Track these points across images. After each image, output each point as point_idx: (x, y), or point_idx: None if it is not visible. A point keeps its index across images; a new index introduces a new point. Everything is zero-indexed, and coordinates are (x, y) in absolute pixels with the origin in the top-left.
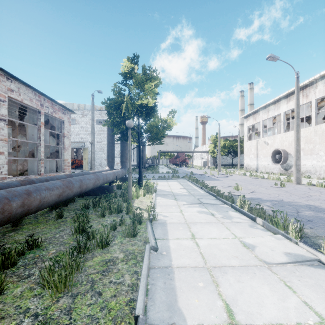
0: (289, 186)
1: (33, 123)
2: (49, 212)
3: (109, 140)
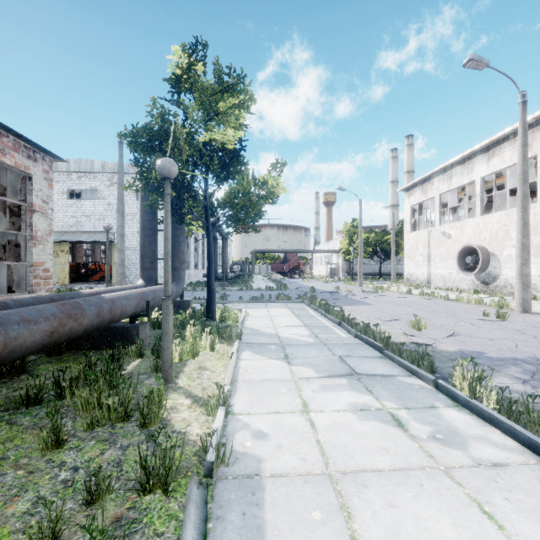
0: (512, 317)
1: None
2: None
3: (145, 224)
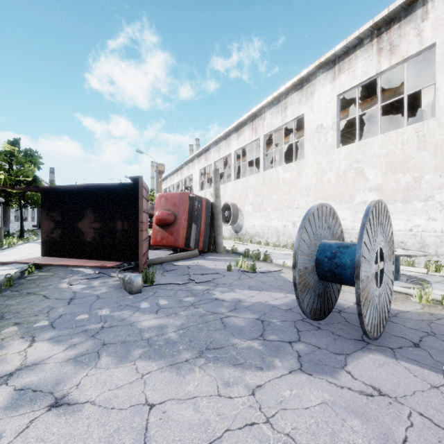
0: None
1: None
2: None
3: None
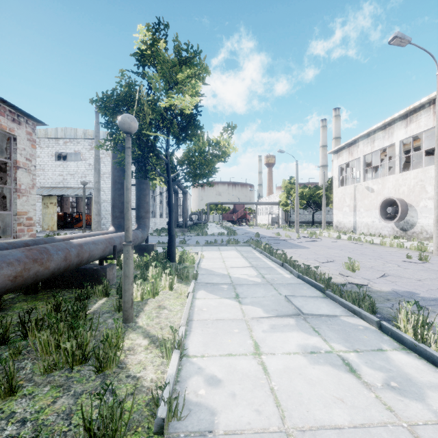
0: (432, 259)
1: None
2: None
3: (116, 179)
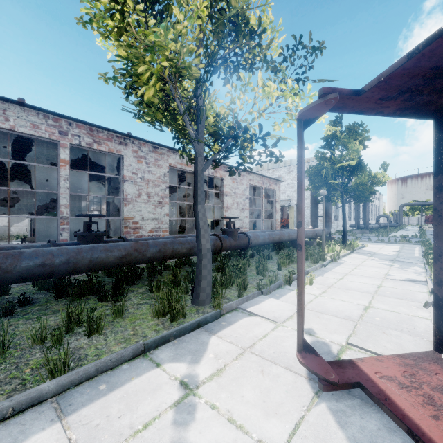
0: None
1: (255, 193)
2: (270, 252)
3: (313, 201)
